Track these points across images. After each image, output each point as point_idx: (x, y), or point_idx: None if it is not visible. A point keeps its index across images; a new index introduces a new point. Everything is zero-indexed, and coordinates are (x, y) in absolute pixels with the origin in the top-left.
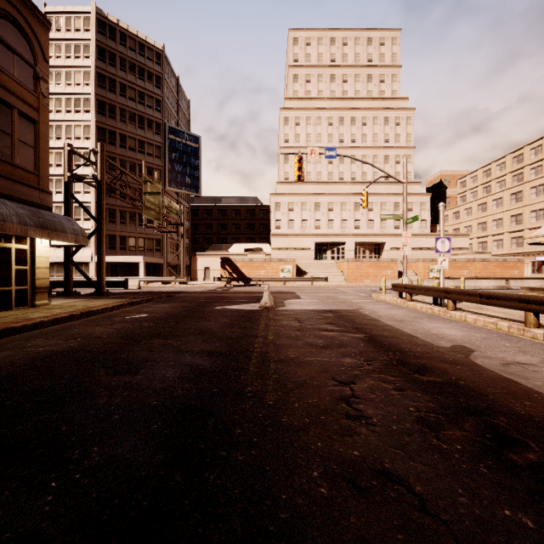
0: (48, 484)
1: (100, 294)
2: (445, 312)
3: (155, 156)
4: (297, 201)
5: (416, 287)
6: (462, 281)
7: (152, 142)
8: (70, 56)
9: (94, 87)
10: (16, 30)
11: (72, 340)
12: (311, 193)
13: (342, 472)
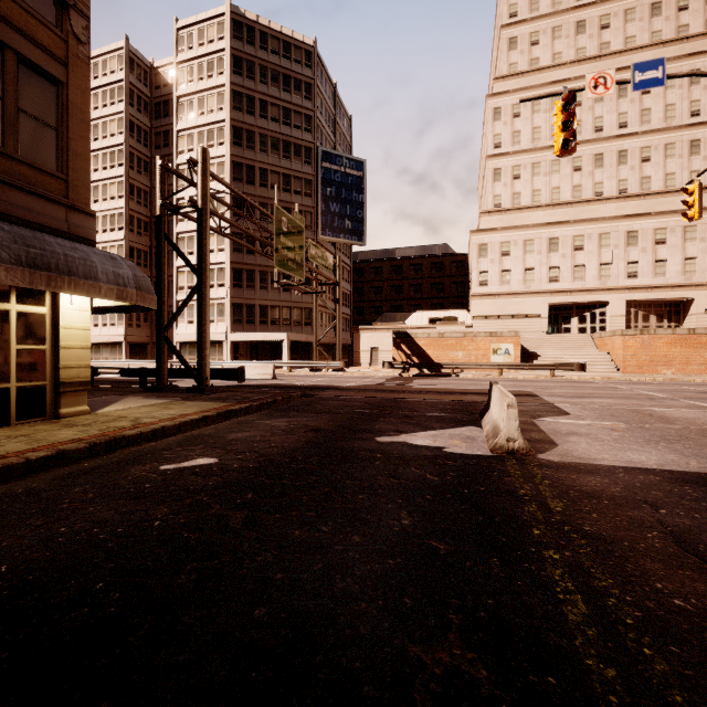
0: None
1: (200, 390)
2: None
3: (305, 194)
4: (515, 238)
5: None
6: None
7: (300, 175)
8: (202, 77)
9: (229, 110)
10: None
11: None
12: (542, 223)
13: None
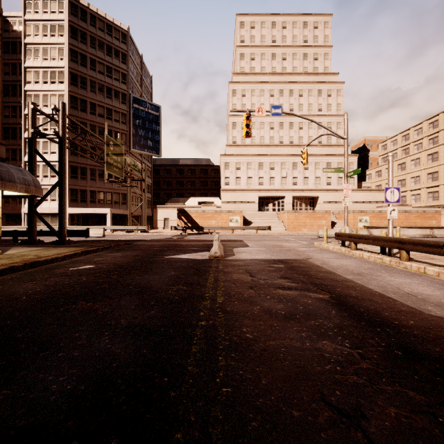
0: None
1: (61, 242)
2: (399, 262)
3: (122, 122)
4: (243, 161)
5: (362, 237)
6: (398, 230)
7: (119, 110)
8: (46, 34)
9: (67, 61)
10: None
11: None
12: (255, 154)
13: None
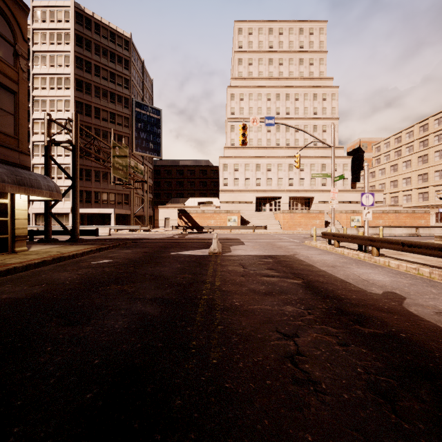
0: None
1: (75, 241)
2: (370, 258)
3: (124, 126)
4: (241, 162)
5: (343, 236)
6: (381, 230)
7: (121, 114)
8: (53, 42)
9: (73, 68)
10: None
11: (37, 286)
12: (253, 156)
13: None
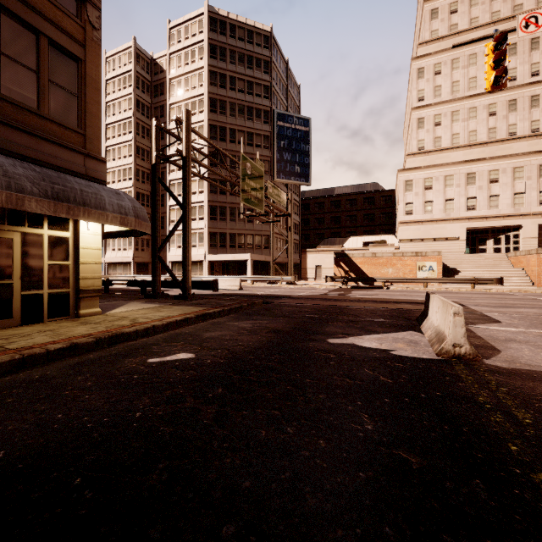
0: None
1: (184, 297)
2: None
3: (264, 147)
4: (437, 174)
5: None
6: None
7: (260, 132)
8: (187, 63)
9: (207, 86)
10: None
11: None
12: (460, 161)
13: None
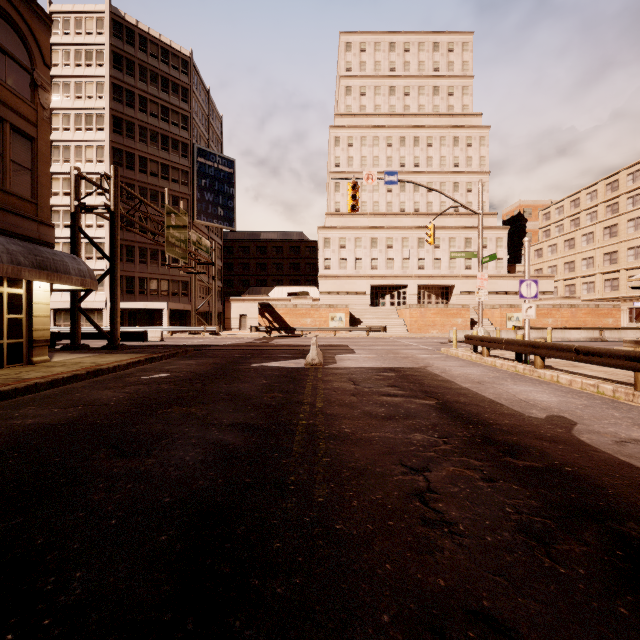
0: (2, 636)
1: (114, 348)
2: (532, 371)
3: (182, 183)
4: (349, 236)
5: (495, 340)
6: (549, 332)
7: (178, 166)
8: (80, 64)
9: (109, 100)
10: (8, 26)
11: (71, 408)
12: (367, 227)
13: (423, 614)
